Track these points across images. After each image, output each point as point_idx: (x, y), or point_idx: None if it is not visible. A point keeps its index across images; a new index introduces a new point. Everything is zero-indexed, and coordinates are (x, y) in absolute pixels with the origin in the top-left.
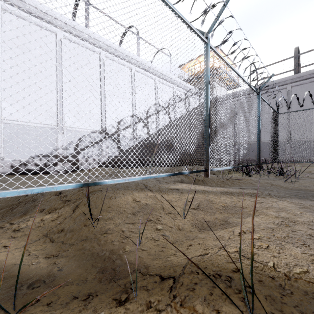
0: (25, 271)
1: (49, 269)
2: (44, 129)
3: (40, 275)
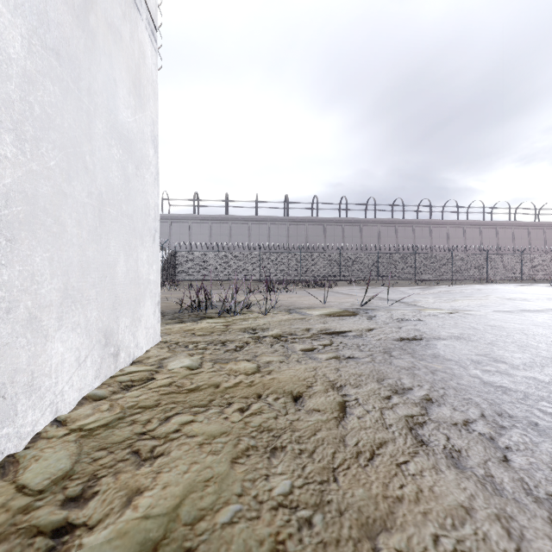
0: None
1: None
2: None
3: None
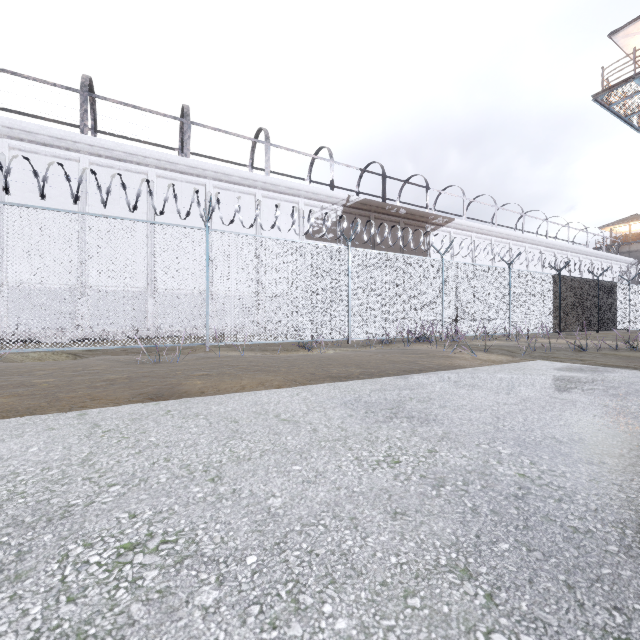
0: None
1: None
2: None
3: None
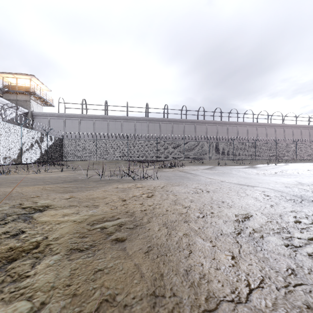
0: None
1: None
2: None
3: None
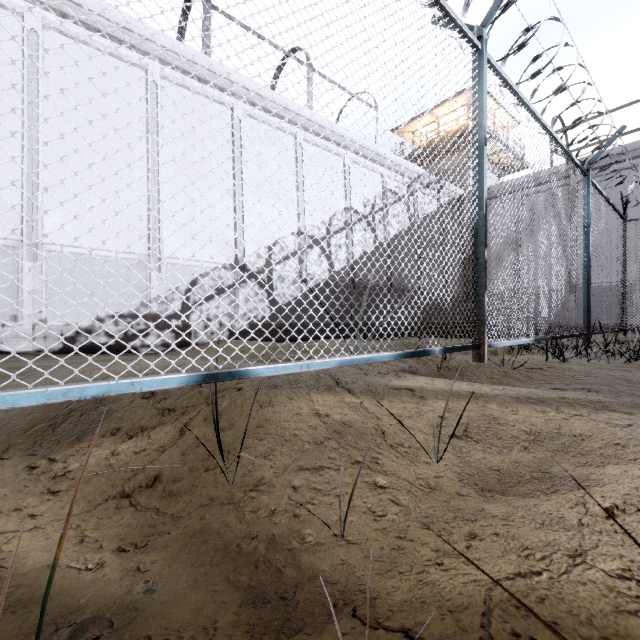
0: (69, 584)
1: (125, 583)
2: (123, 263)
3: (102, 603)
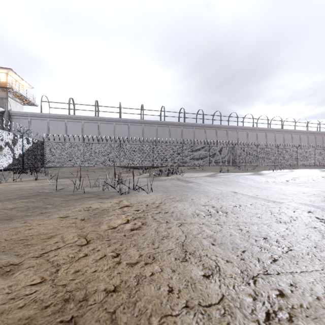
0: None
1: None
2: None
3: None
